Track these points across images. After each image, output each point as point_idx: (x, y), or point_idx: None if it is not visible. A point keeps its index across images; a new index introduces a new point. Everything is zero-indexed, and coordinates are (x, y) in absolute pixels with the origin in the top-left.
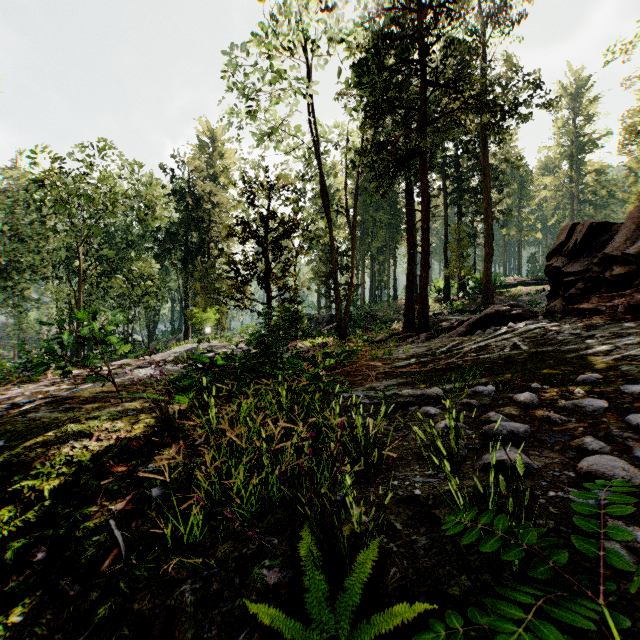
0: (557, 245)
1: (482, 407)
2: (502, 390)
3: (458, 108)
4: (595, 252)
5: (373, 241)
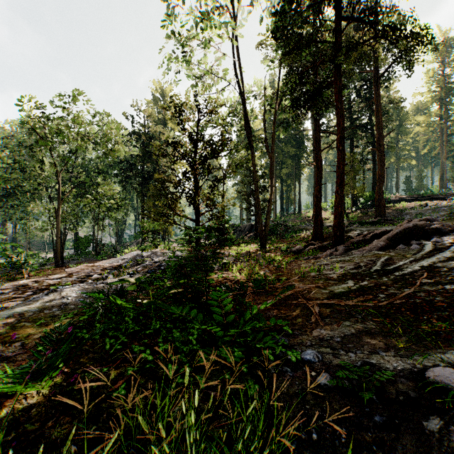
0: None
1: None
2: None
3: (373, 37)
4: None
5: (282, 168)
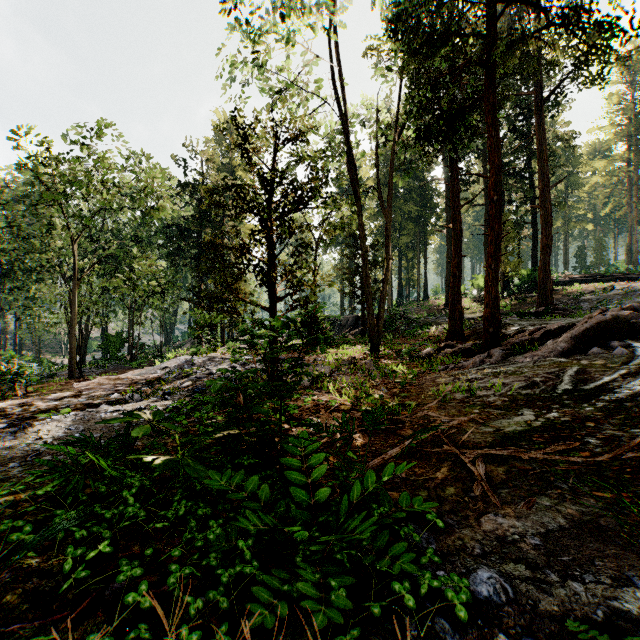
0: None
1: None
2: None
3: (546, 26)
4: None
5: (401, 236)
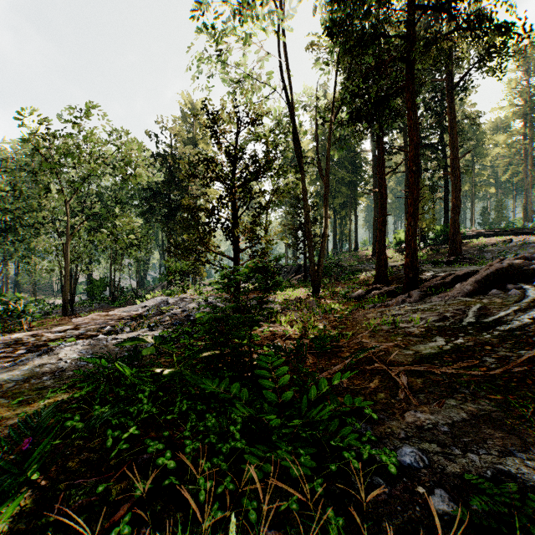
0: None
1: None
2: None
3: (455, 29)
4: None
5: (336, 197)
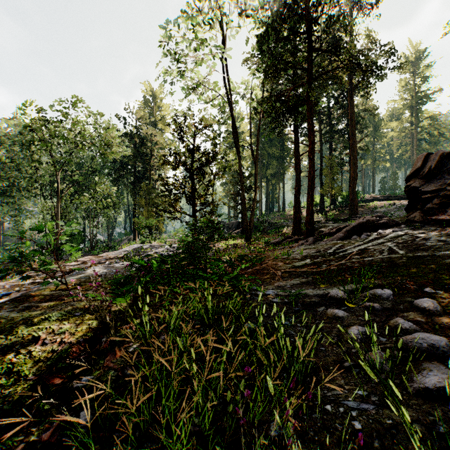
0: (414, 170)
1: (385, 311)
2: (398, 293)
3: (337, 67)
4: (446, 175)
5: (268, 169)
